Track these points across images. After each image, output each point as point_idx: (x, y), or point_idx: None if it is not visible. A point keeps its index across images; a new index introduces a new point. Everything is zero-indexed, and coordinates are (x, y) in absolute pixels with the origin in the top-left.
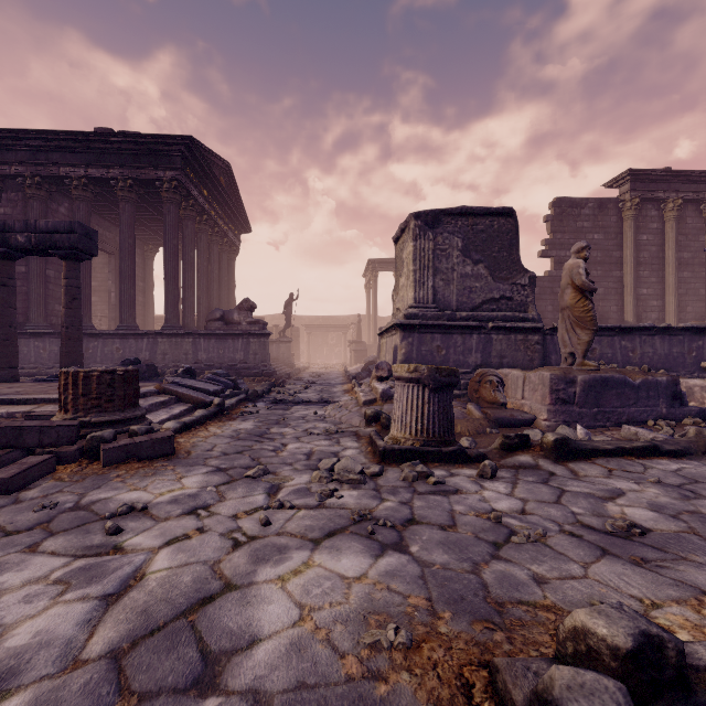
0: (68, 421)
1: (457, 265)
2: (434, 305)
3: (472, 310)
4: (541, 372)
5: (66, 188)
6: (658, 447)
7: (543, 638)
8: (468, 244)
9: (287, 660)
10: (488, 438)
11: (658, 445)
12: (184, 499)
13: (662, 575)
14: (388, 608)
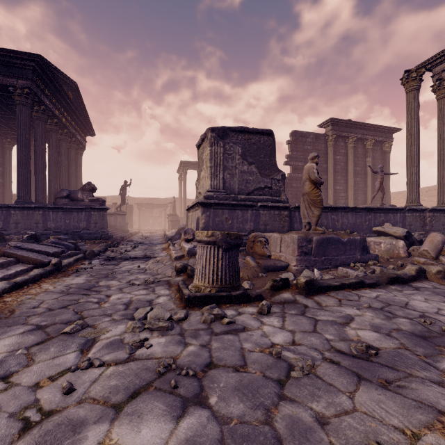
0: None
1: (238, 164)
2: (223, 190)
3: (248, 194)
4: (292, 234)
5: None
6: (363, 282)
7: None
8: (245, 151)
9: None
10: (260, 280)
11: (363, 280)
12: None
13: (405, 396)
14: None
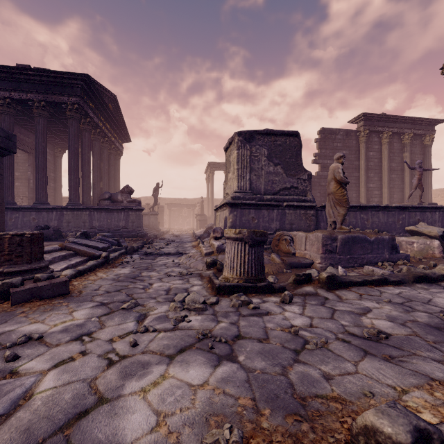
0: None
1: (264, 166)
2: (250, 191)
3: (274, 194)
4: (316, 233)
5: None
6: (387, 279)
7: (335, 425)
8: (271, 153)
9: None
10: (285, 276)
11: (387, 278)
12: (73, 328)
13: (404, 367)
14: (224, 409)
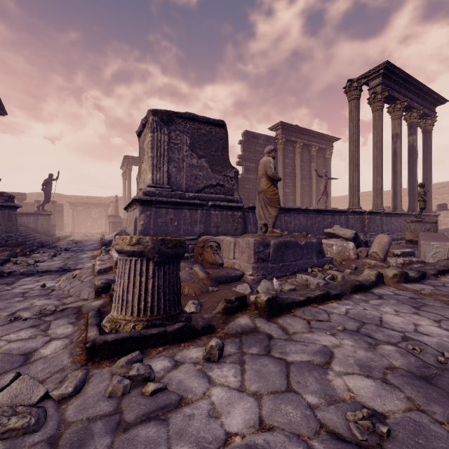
0: None
1: (186, 157)
2: (168, 186)
3: (197, 192)
4: (247, 238)
5: None
6: (329, 293)
7: None
8: (194, 142)
9: None
10: (210, 297)
11: (328, 291)
12: None
13: None
14: None
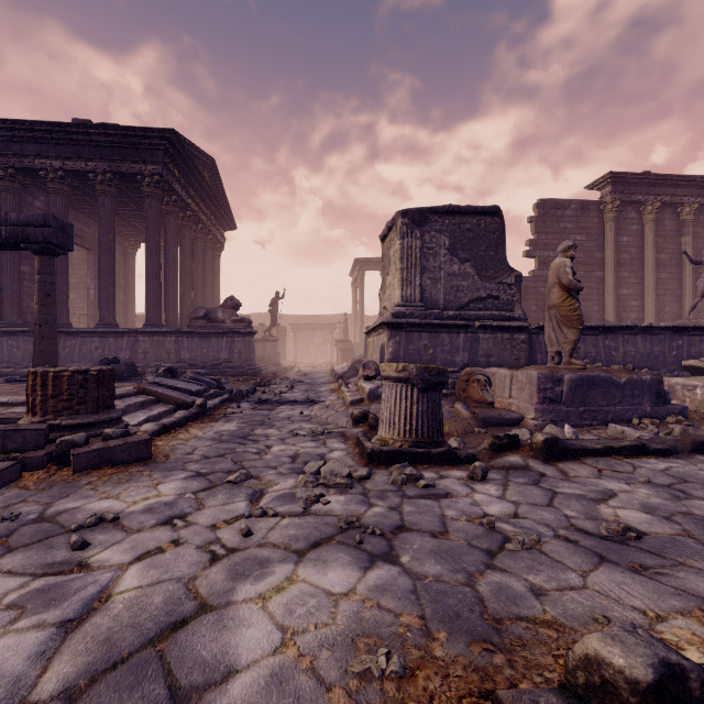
0: (36, 425)
1: (444, 263)
2: (421, 303)
3: (459, 309)
4: (528, 371)
5: (42, 180)
6: (645, 446)
7: (546, 659)
8: (455, 242)
9: (266, 695)
10: (476, 438)
11: (645, 444)
12: (160, 507)
13: (663, 583)
14: (379, 629)
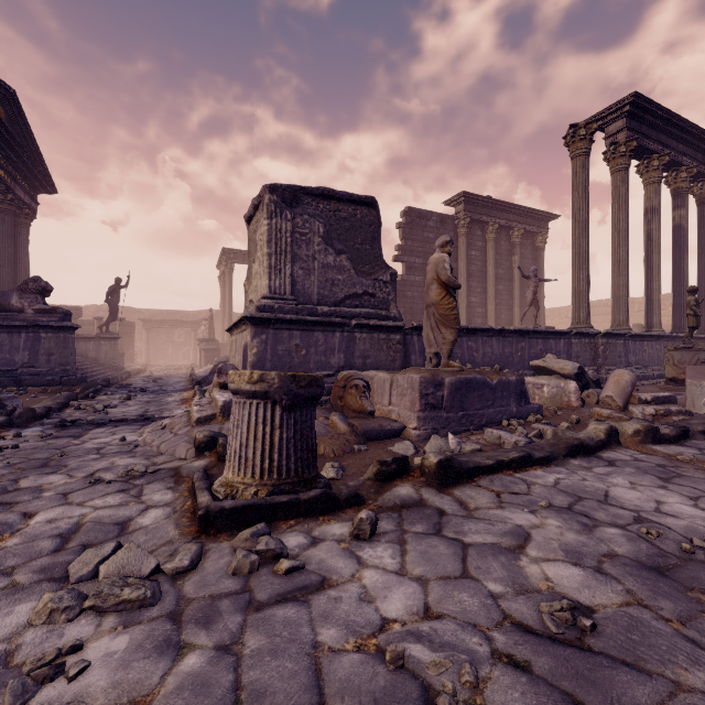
0: None
1: (318, 253)
2: (292, 296)
3: (335, 305)
4: (410, 374)
5: None
6: (531, 456)
7: None
8: (330, 231)
9: None
10: (356, 459)
11: (530, 453)
12: None
13: None
14: None
